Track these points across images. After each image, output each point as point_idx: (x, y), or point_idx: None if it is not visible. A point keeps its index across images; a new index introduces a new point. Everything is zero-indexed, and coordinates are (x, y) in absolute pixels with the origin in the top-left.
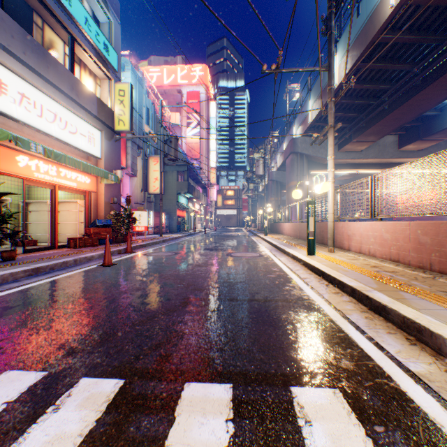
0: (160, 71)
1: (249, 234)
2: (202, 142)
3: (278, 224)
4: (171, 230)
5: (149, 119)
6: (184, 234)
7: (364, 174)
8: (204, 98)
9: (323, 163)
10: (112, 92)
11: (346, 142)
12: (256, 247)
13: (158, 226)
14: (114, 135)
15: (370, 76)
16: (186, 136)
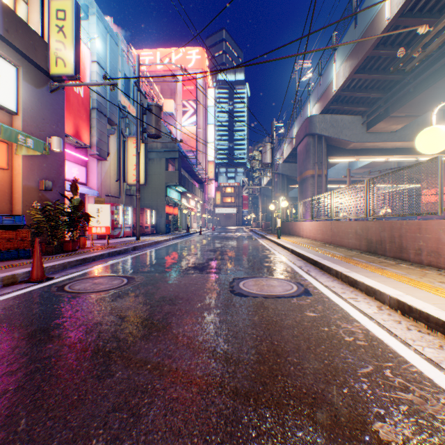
0: (152, 55)
1: (254, 235)
2: (198, 133)
3: (291, 223)
4: (159, 231)
5: (128, 91)
6: (173, 236)
7: (382, 167)
8: (201, 84)
9: (346, 147)
10: (46, 13)
11: (380, 118)
12: (277, 262)
13: (141, 226)
14: (49, 81)
15: (443, 1)
16: (181, 126)
